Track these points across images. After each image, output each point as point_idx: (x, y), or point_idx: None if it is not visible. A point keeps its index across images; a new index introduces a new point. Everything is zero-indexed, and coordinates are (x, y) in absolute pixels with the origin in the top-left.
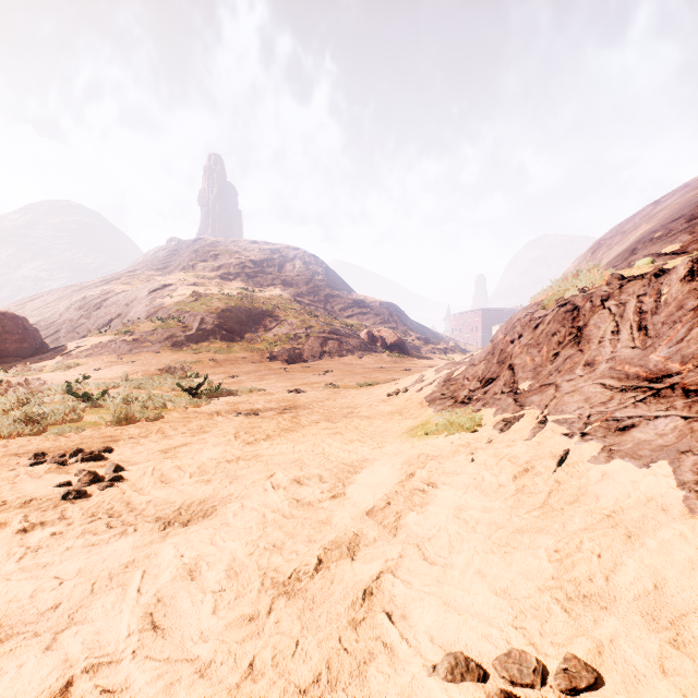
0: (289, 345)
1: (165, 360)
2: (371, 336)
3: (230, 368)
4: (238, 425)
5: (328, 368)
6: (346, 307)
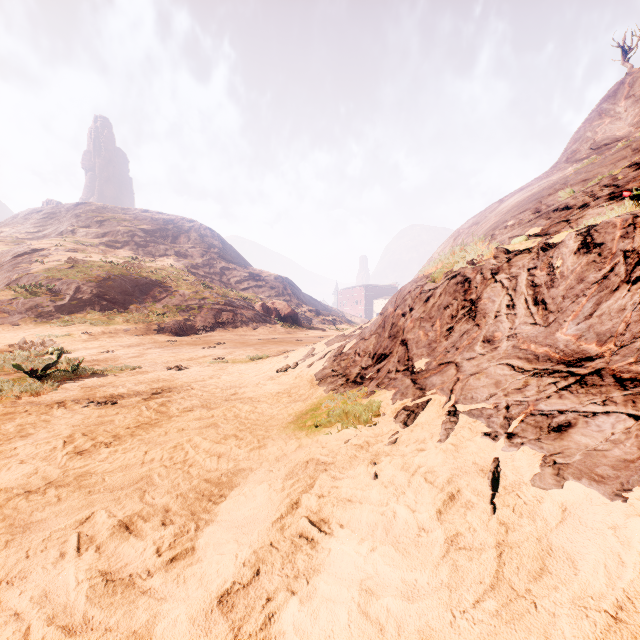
0: (180, 316)
1: (24, 334)
2: (266, 308)
3: (108, 341)
4: (79, 422)
5: (221, 339)
6: (242, 279)
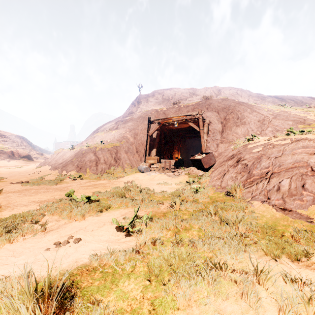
0: None
1: None
2: (13, 153)
3: None
4: None
5: None
6: None
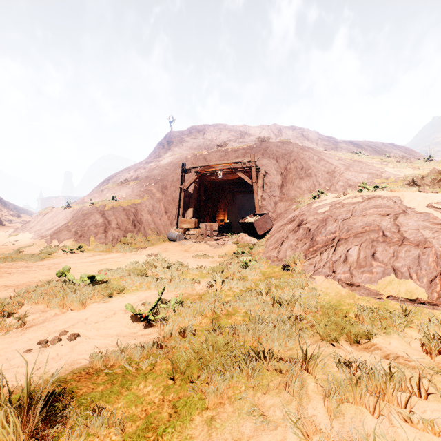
0: None
1: None
2: None
3: None
4: None
5: None
6: None
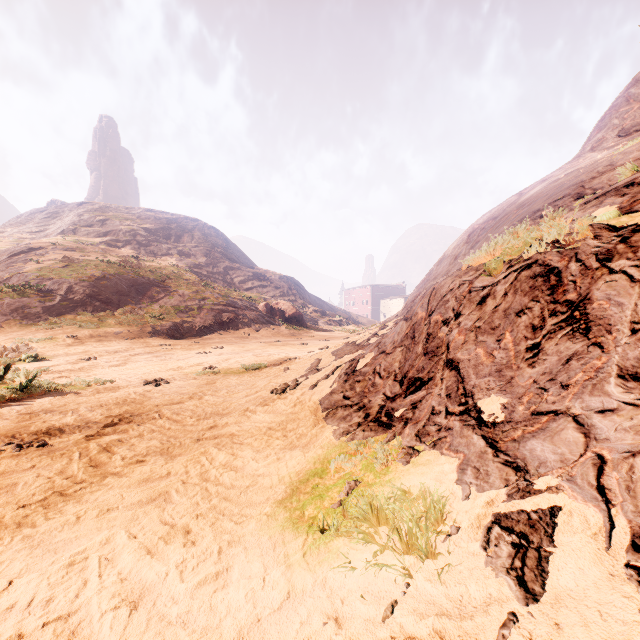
0: (178, 318)
1: (3, 337)
2: (269, 308)
3: (94, 346)
4: None
5: (220, 343)
6: (246, 279)
